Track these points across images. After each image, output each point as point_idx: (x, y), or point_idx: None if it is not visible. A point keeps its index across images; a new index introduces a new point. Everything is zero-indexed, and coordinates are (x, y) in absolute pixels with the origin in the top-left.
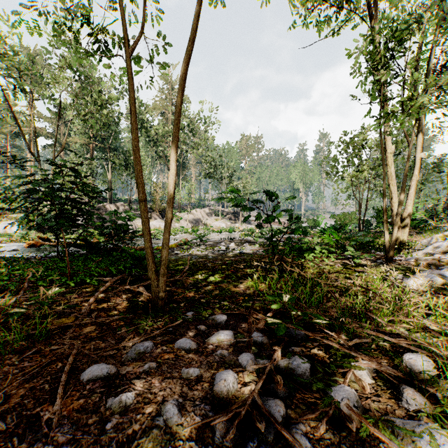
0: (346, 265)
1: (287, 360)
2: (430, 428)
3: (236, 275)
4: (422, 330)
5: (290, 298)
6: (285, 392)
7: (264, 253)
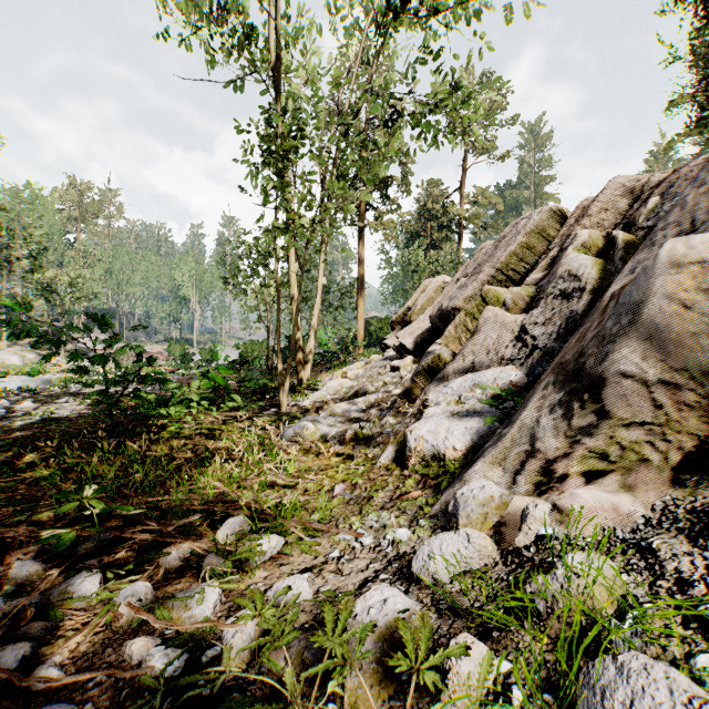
0: (230, 420)
1: (67, 582)
2: (207, 585)
3: (17, 467)
4: (270, 487)
5: (98, 490)
6: (48, 627)
7: (98, 415)
